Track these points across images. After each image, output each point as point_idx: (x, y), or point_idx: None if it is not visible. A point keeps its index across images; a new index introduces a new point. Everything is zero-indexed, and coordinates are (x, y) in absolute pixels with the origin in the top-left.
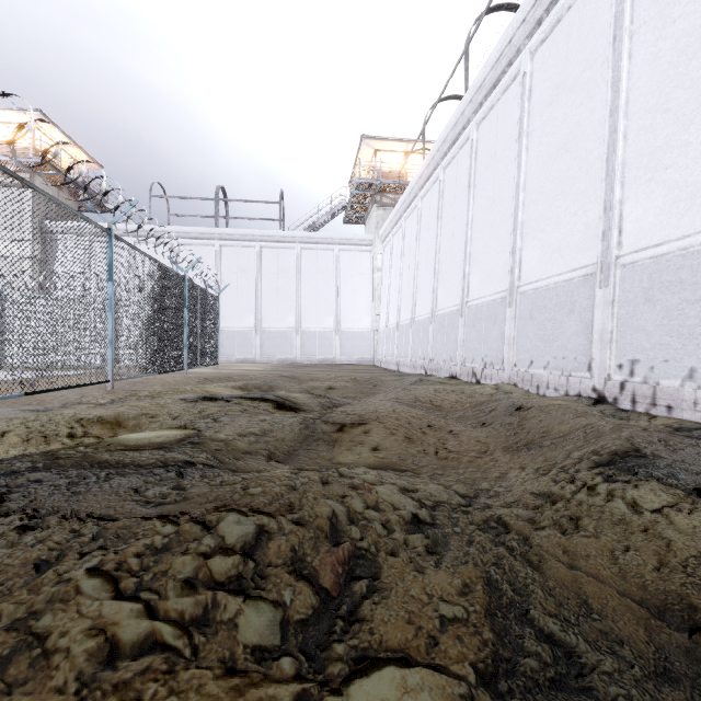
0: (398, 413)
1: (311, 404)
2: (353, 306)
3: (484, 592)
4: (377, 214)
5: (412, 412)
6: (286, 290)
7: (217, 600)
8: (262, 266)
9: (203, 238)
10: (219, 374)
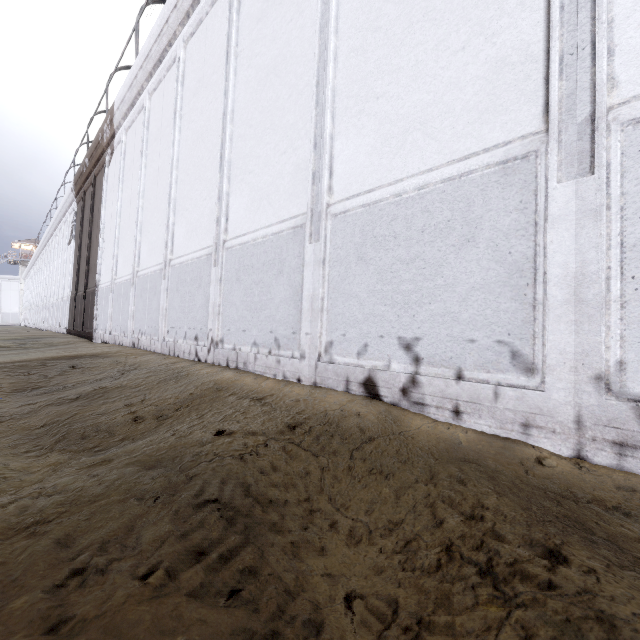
0: None
1: None
2: (9, 303)
3: None
4: (22, 269)
5: None
6: None
7: None
8: None
9: None
10: None
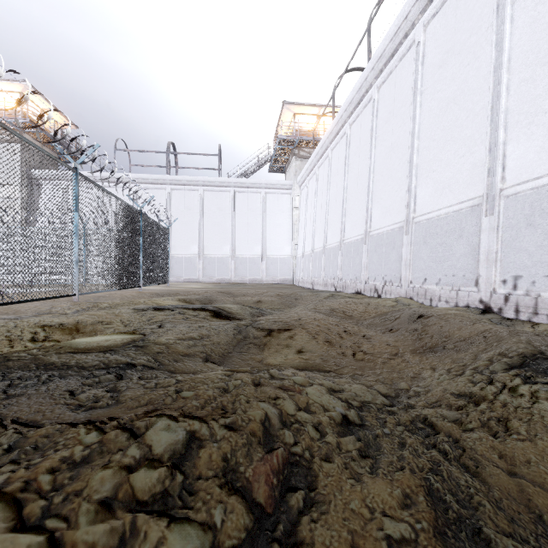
0: (318, 320)
1: (243, 314)
2: (276, 237)
3: (428, 504)
4: (295, 164)
5: (330, 320)
6: (223, 225)
7: (136, 527)
8: (204, 206)
9: (157, 183)
10: (169, 290)
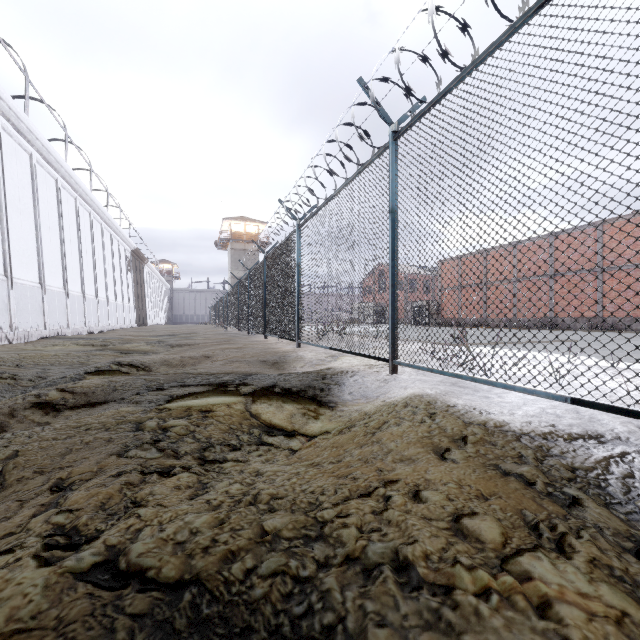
0: None
1: None
2: None
3: None
4: None
5: None
6: None
7: None
8: None
9: None
10: None
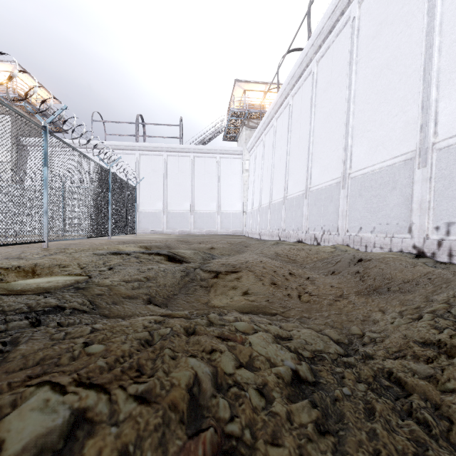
0: (264, 263)
1: (196, 258)
2: (229, 195)
3: None
4: (245, 133)
5: (275, 263)
6: (184, 185)
7: None
8: (167, 168)
9: (127, 149)
10: (135, 239)
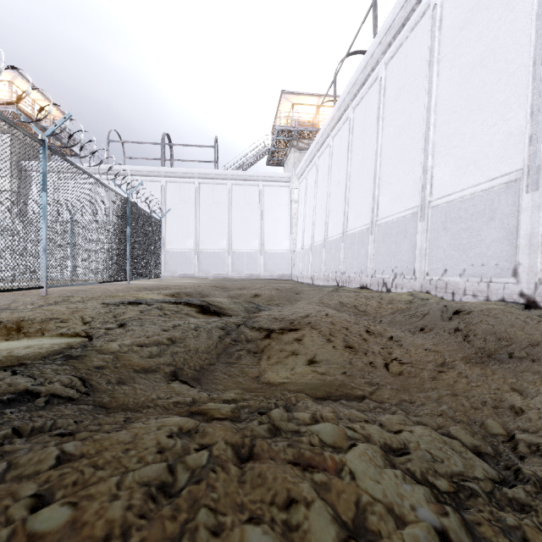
0: (331, 318)
1: (237, 309)
2: (274, 231)
3: None
4: (294, 156)
5: (345, 316)
6: (219, 218)
7: None
8: (200, 199)
9: (151, 175)
10: (160, 285)
